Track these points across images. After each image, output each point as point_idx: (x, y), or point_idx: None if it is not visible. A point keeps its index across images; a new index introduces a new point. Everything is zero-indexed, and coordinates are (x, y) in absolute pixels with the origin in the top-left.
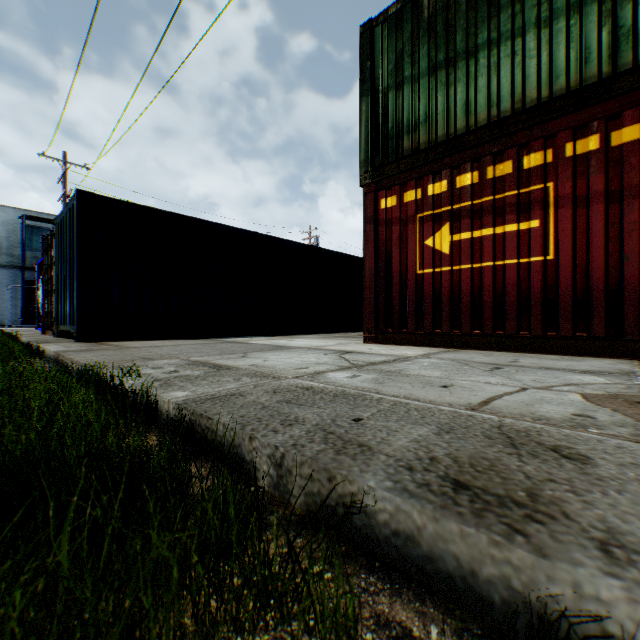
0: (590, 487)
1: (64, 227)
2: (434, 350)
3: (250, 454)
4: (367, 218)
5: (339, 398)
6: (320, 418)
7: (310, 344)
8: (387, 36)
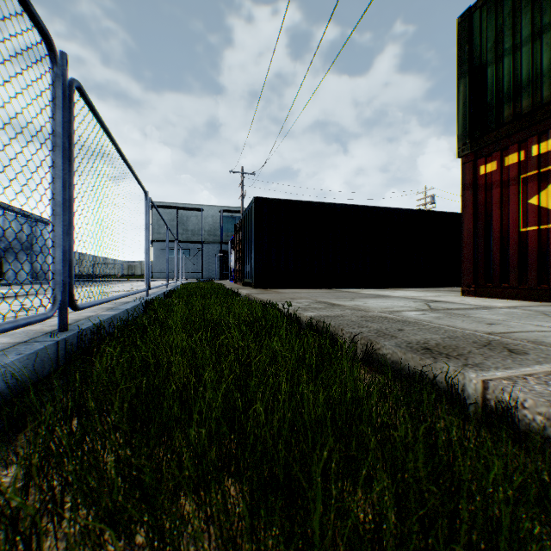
0: (499, 358)
1: (246, 219)
2: (532, 304)
3: (341, 337)
4: (464, 185)
5: (399, 322)
6: (380, 327)
7: (408, 295)
8: (485, 17)
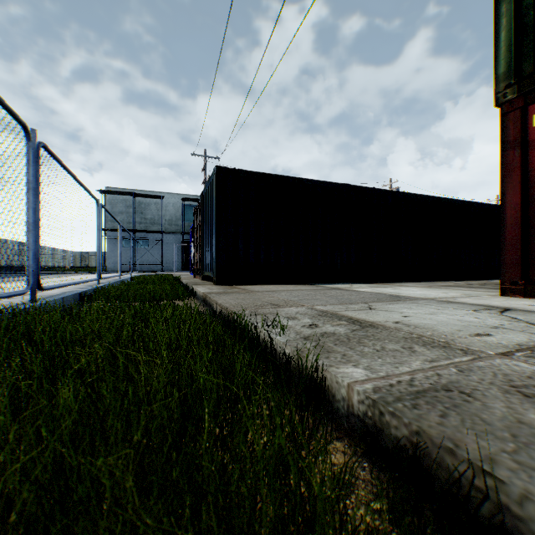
0: None
1: (206, 198)
2: None
3: None
4: (507, 143)
5: None
6: None
7: (428, 294)
8: None
